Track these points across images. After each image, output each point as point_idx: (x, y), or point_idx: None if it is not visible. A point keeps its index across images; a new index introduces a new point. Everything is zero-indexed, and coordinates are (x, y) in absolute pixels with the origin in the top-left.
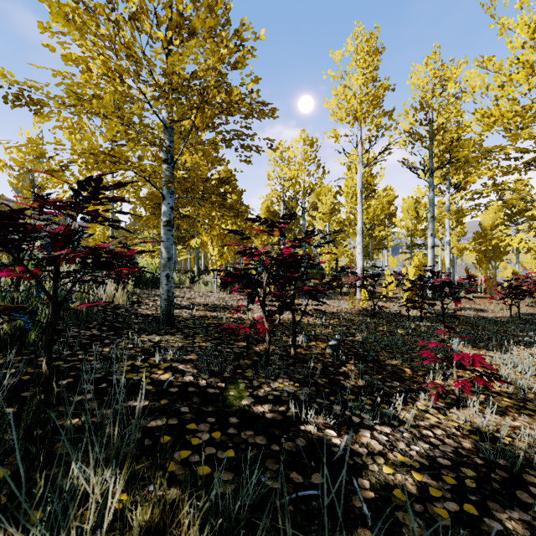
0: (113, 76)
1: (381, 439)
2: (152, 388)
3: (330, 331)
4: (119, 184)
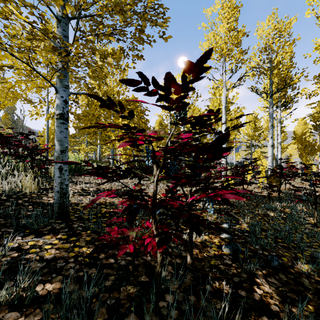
0: None
1: None
2: None
3: (216, 217)
4: None
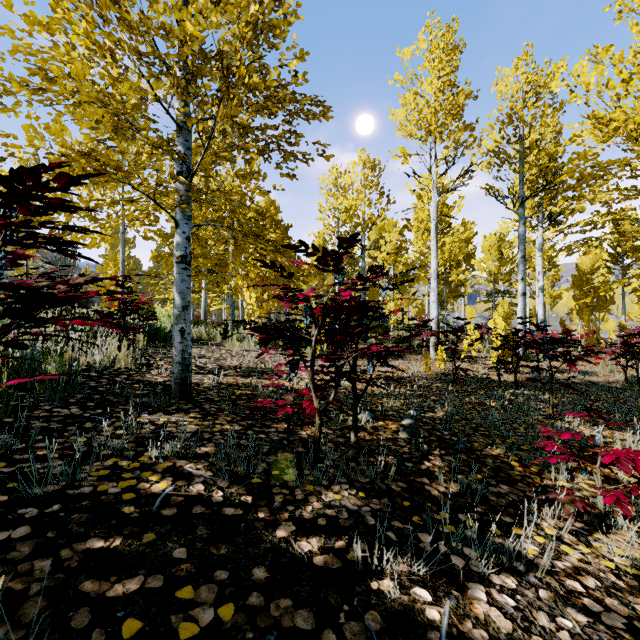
0: (102, 52)
1: (505, 604)
2: (135, 509)
3: (401, 404)
4: (66, 179)
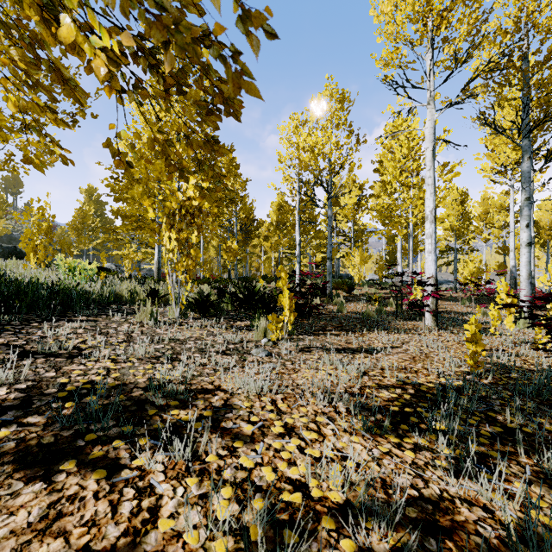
0: None
1: None
2: None
3: None
4: None
